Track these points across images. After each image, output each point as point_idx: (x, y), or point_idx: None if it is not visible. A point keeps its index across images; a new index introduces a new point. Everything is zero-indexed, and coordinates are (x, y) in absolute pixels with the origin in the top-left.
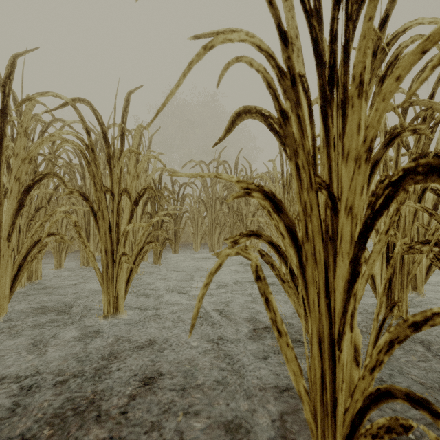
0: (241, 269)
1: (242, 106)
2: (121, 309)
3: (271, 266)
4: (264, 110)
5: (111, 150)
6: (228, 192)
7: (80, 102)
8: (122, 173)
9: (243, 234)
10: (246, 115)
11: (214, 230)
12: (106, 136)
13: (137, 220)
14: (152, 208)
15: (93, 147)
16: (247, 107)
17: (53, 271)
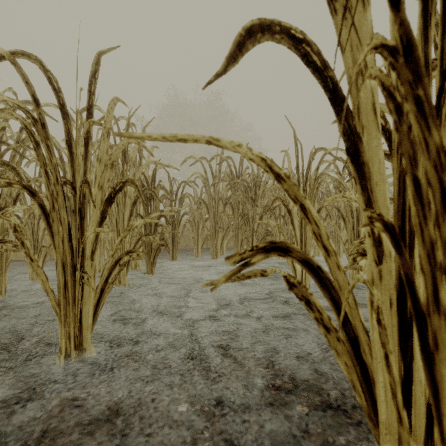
0: (247, 281)
1: (256, 19)
2: (87, 344)
3: (306, 304)
4: (294, 29)
5: (71, 128)
6: (232, 191)
7: (24, 57)
8: (88, 160)
9: (258, 247)
10: (263, 35)
11: (217, 234)
12: (64, 108)
13: (125, 223)
14: (144, 209)
15: (43, 122)
16: (266, 21)
17: (28, 283)
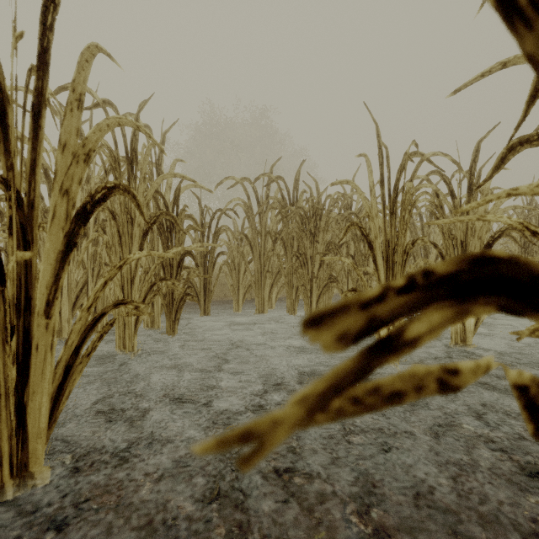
0: (307, 345)
1: None
2: (37, 464)
3: None
4: None
5: (5, 82)
6: (284, 223)
7: None
8: (40, 142)
9: (436, 279)
10: None
11: (264, 281)
12: None
13: (132, 262)
14: (162, 244)
15: None
16: None
17: None
